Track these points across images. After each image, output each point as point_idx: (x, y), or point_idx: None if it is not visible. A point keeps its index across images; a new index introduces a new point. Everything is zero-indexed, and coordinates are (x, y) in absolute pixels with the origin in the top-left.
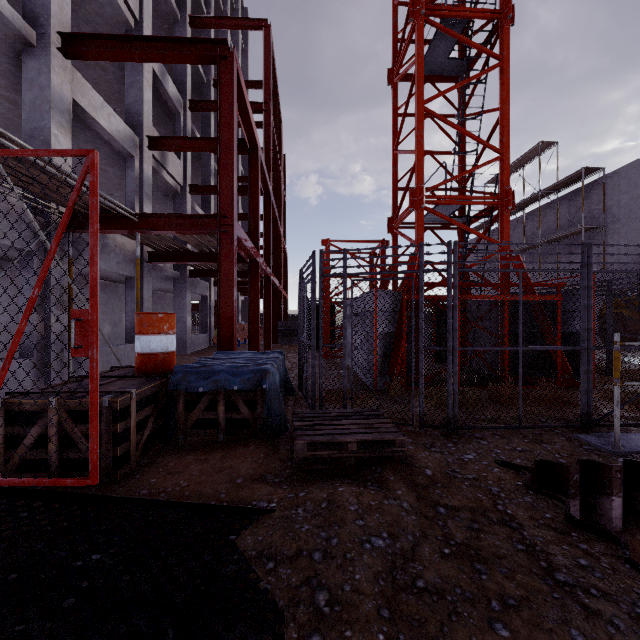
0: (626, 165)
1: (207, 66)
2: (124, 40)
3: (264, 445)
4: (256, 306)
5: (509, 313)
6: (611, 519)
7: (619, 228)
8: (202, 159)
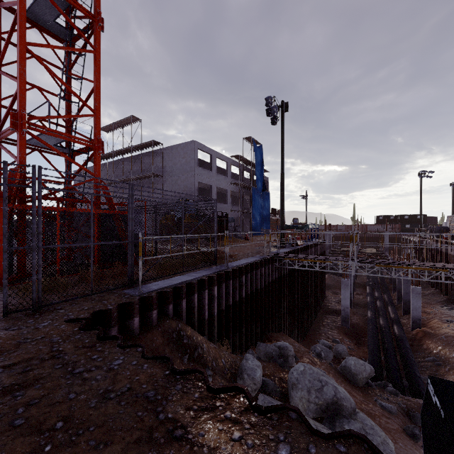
0: (172, 146)
1: None
2: None
3: None
4: None
5: (98, 221)
6: (134, 330)
7: (169, 178)
8: None
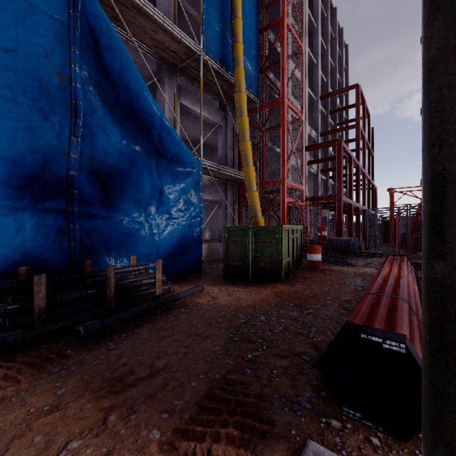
0: None
1: (326, 106)
2: (307, 146)
3: (349, 255)
4: (351, 222)
5: None
6: None
7: None
8: (324, 151)
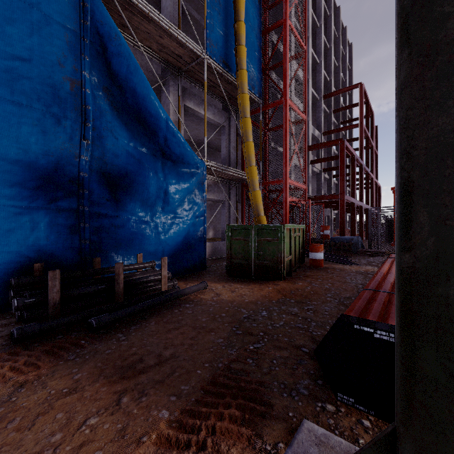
0: None
1: (329, 105)
2: (310, 146)
3: (352, 254)
4: (354, 221)
5: None
6: None
7: None
8: (327, 150)
